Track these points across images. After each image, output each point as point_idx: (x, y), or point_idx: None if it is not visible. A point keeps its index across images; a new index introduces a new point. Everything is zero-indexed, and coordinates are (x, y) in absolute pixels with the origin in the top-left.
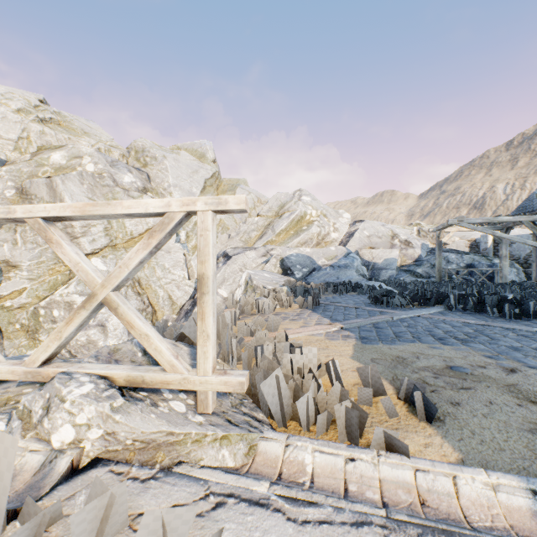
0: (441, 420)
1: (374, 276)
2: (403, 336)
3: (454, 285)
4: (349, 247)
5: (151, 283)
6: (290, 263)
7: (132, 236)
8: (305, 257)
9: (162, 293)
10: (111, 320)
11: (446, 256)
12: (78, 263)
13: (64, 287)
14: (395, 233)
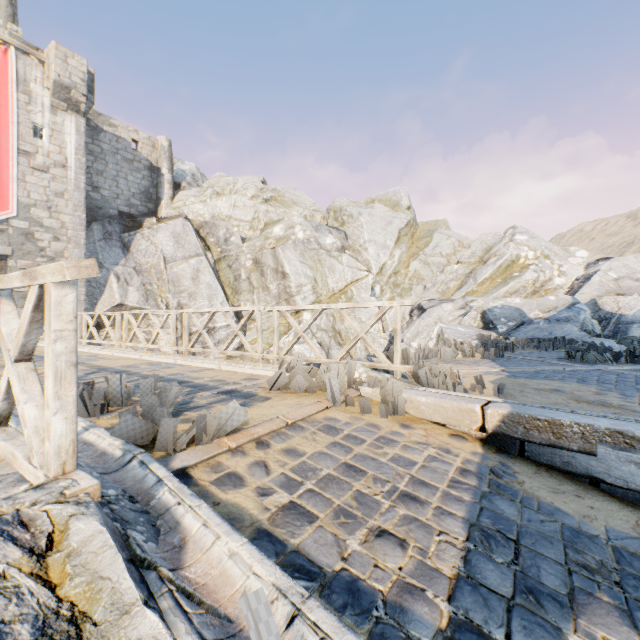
0: (506, 397)
1: (618, 332)
2: (549, 377)
3: None
4: (581, 295)
5: (349, 335)
6: (493, 315)
7: (333, 292)
8: (513, 309)
9: (359, 344)
10: None
11: None
12: (352, 324)
13: (285, 336)
14: None
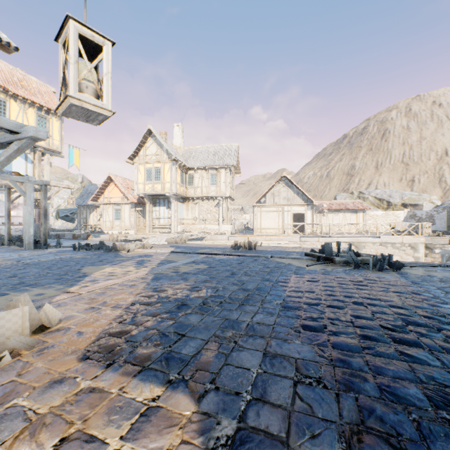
0: None
1: None
2: None
3: None
4: None
5: None
6: None
7: None
8: None
9: None
10: None
11: None
12: None
13: None
14: None
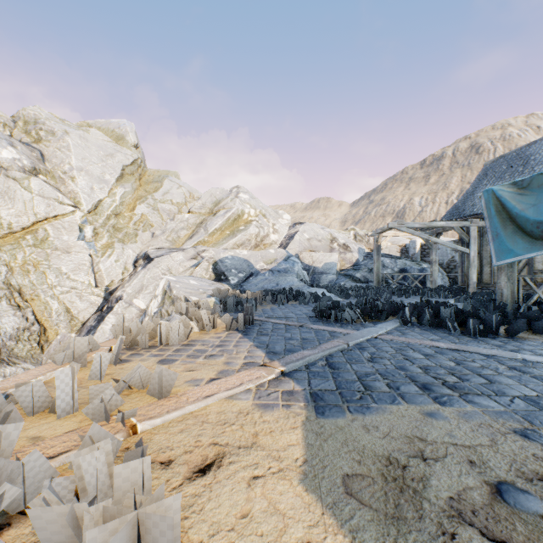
0: None
1: (315, 281)
2: (374, 387)
3: (392, 290)
4: (289, 250)
5: (39, 292)
6: (225, 266)
7: (10, 229)
8: (242, 260)
9: (56, 305)
10: None
11: (382, 260)
12: None
13: None
14: (334, 237)
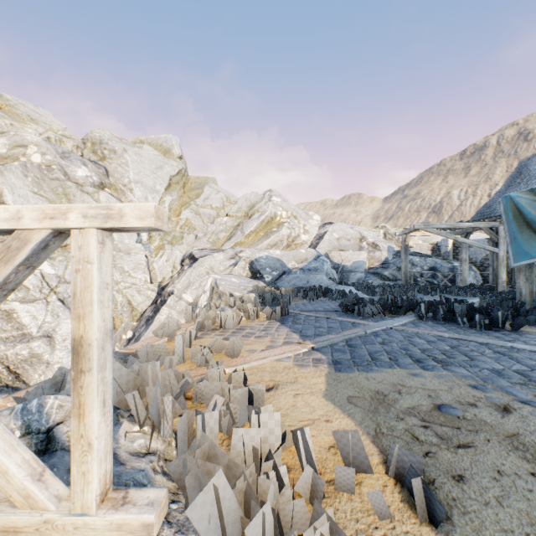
0: (448, 518)
1: (343, 279)
2: (379, 359)
3: (419, 289)
4: (319, 250)
5: None
6: (260, 265)
7: None
8: (275, 259)
9: (120, 298)
10: (59, 329)
11: (411, 259)
12: None
13: None
14: (363, 236)
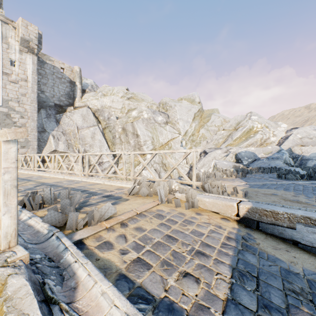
0: (248, 198)
1: (302, 164)
2: (270, 187)
3: None
4: (283, 146)
5: (170, 165)
6: (240, 156)
7: (162, 144)
8: (250, 152)
9: (174, 170)
10: None
11: None
12: (171, 161)
13: (138, 166)
14: None
